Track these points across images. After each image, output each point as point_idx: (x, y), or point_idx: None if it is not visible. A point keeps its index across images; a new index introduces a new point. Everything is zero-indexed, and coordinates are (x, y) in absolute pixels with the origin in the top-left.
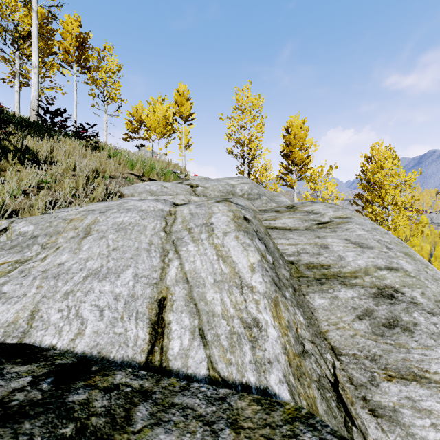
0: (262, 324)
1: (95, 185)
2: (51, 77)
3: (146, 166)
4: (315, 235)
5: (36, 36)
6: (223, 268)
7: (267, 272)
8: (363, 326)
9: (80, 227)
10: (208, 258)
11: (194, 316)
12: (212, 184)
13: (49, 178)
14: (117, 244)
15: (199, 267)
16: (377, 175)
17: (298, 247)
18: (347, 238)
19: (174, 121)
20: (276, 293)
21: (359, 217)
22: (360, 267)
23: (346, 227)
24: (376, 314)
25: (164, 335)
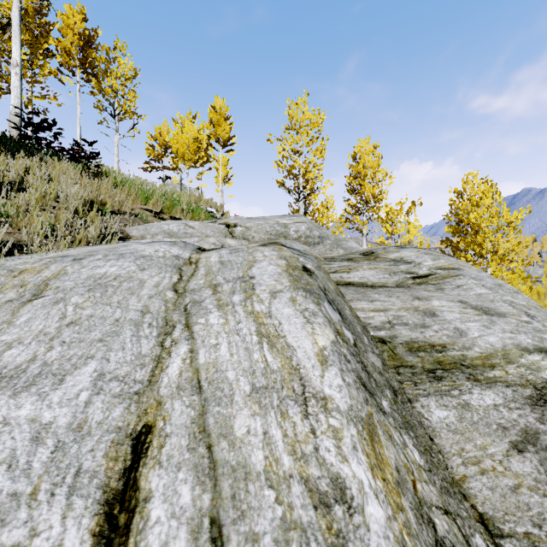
0: (351, 492)
1: (87, 223)
2: (41, 82)
3: (167, 199)
4: (413, 295)
5: (17, 24)
6: (270, 360)
7: (347, 364)
8: (528, 467)
9: (29, 284)
10: (242, 339)
11: (204, 481)
12: (256, 223)
13: (11, 210)
14: (80, 313)
15: (225, 357)
16: (472, 215)
17: (388, 314)
18: (462, 300)
19: (209, 146)
20: (368, 406)
21: (470, 268)
22: (495, 349)
23: (457, 283)
24: (545, 440)
25: (129, 536)
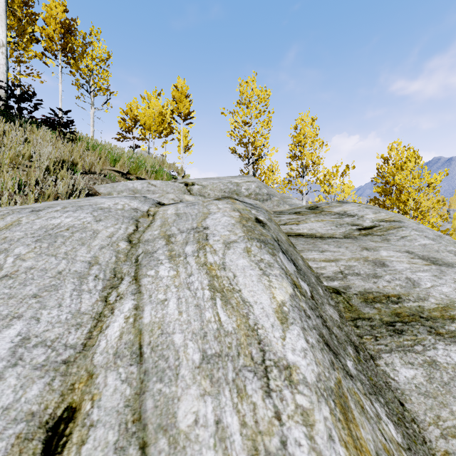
0: None
1: (58, 180)
2: (26, 61)
3: (134, 162)
4: (361, 245)
5: (3, 9)
6: (223, 319)
7: (308, 320)
8: None
9: None
10: (193, 294)
11: None
12: (212, 182)
13: None
14: (18, 265)
15: (172, 316)
16: (398, 176)
17: (339, 264)
18: (409, 251)
19: (172, 119)
20: (335, 372)
21: (408, 221)
22: (450, 299)
23: (400, 234)
24: None
25: None
